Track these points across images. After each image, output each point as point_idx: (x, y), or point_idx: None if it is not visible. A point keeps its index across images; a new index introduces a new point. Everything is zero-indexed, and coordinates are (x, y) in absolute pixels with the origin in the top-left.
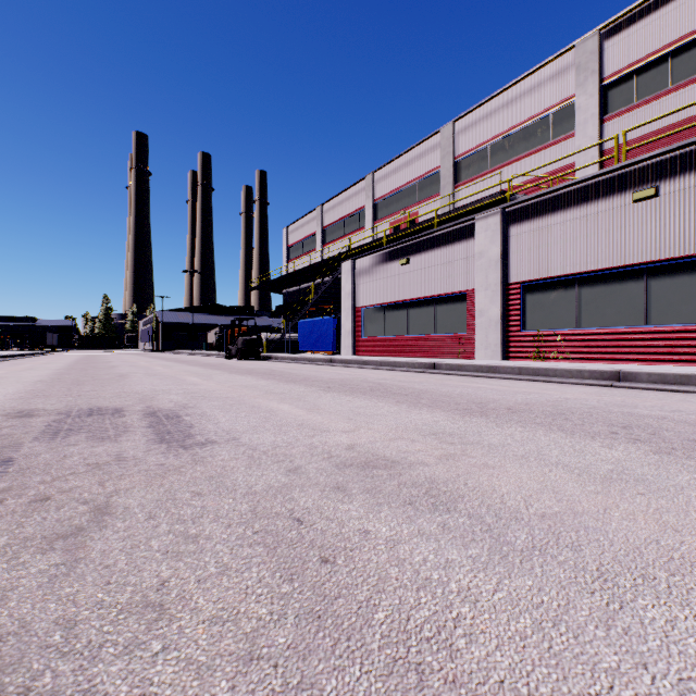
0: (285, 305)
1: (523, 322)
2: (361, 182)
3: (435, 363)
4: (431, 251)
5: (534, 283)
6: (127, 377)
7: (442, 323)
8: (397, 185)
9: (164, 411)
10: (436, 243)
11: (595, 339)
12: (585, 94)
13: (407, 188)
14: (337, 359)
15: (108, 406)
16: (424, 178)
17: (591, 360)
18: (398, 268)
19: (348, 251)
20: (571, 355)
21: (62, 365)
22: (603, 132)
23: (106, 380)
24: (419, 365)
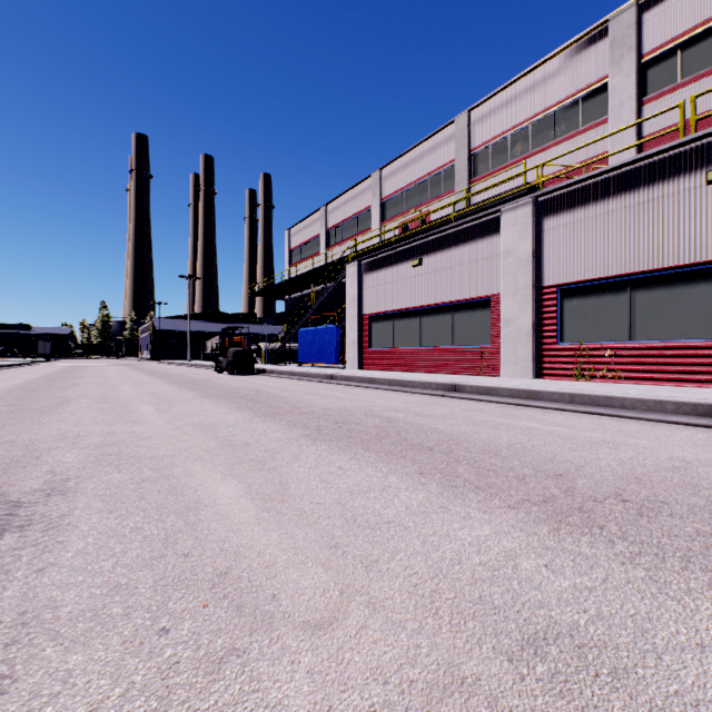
0: (287, 312)
1: (560, 333)
2: (368, 179)
3: (457, 384)
4: (447, 250)
5: (574, 286)
6: (63, 406)
7: (460, 333)
8: (407, 182)
9: None
10: (454, 240)
11: (654, 355)
12: (621, 73)
13: (417, 185)
14: (339, 375)
15: None
16: (437, 174)
17: (648, 380)
18: (409, 270)
19: (353, 252)
20: (622, 373)
21: (16, 383)
22: (641, 116)
23: (28, 411)
24: (437, 386)
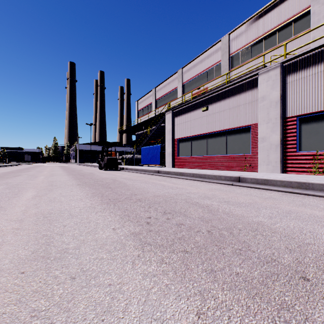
0: (136, 140)
1: (299, 145)
2: (175, 74)
3: (240, 177)
4: (223, 100)
5: (309, 115)
6: None
7: (231, 147)
8: (195, 73)
9: None
10: (227, 94)
11: None
12: (318, 3)
13: (201, 75)
14: (162, 171)
15: None
16: (211, 68)
17: None
18: (200, 113)
19: (169, 106)
20: None
21: None
22: None
23: None
24: (225, 178)
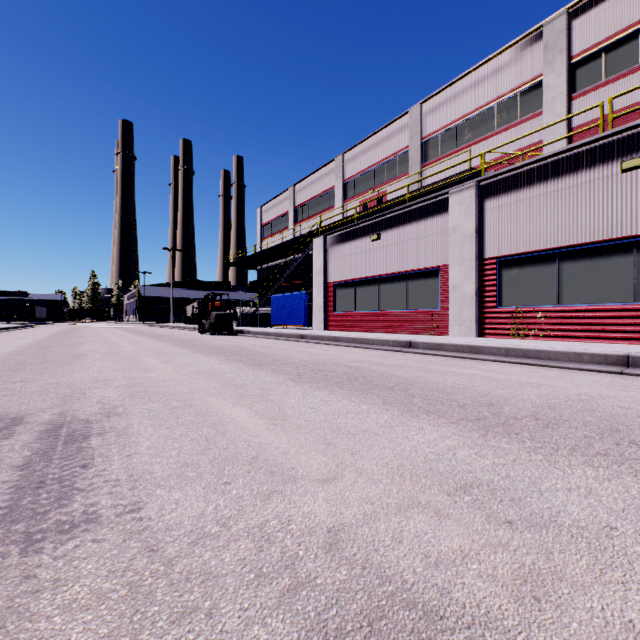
0: (259, 280)
1: (499, 298)
2: (331, 163)
3: (411, 342)
4: (402, 227)
5: (511, 258)
6: (81, 359)
7: (413, 299)
8: (366, 165)
9: (75, 424)
10: (408, 218)
11: (578, 317)
12: (553, 72)
13: (375, 168)
14: (309, 335)
15: (10, 411)
16: (392, 159)
17: (573, 338)
18: (369, 243)
19: (319, 228)
20: (552, 332)
21: (30, 342)
22: (571, 109)
23: (54, 362)
24: (393, 343)
